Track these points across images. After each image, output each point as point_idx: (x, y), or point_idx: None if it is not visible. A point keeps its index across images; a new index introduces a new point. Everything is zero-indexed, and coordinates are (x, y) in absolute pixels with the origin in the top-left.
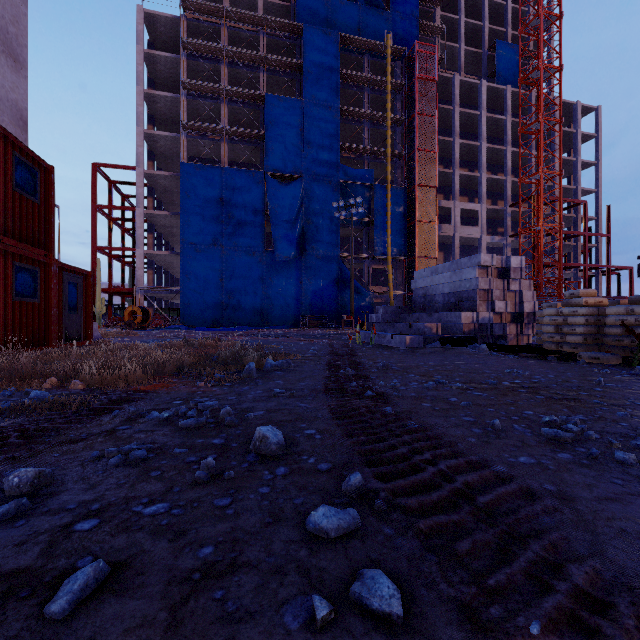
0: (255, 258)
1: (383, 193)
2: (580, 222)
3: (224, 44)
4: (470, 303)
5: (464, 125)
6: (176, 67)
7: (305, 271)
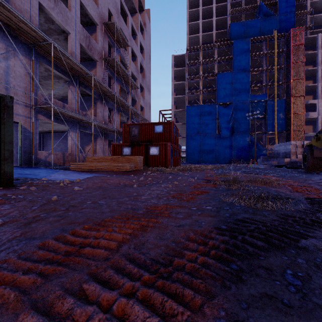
0: (213, 137)
1: (272, 103)
2: None
3: (201, 59)
4: (289, 155)
5: None
6: (183, 71)
7: (234, 141)
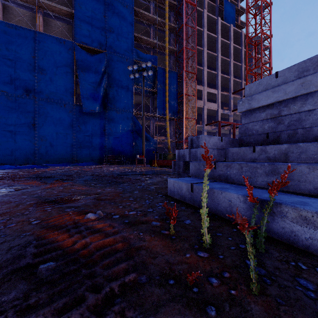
0: (65, 109)
1: (163, 73)
2: None
3: None
4: None
5: (207, 44)
6: None
7: (108, 122)
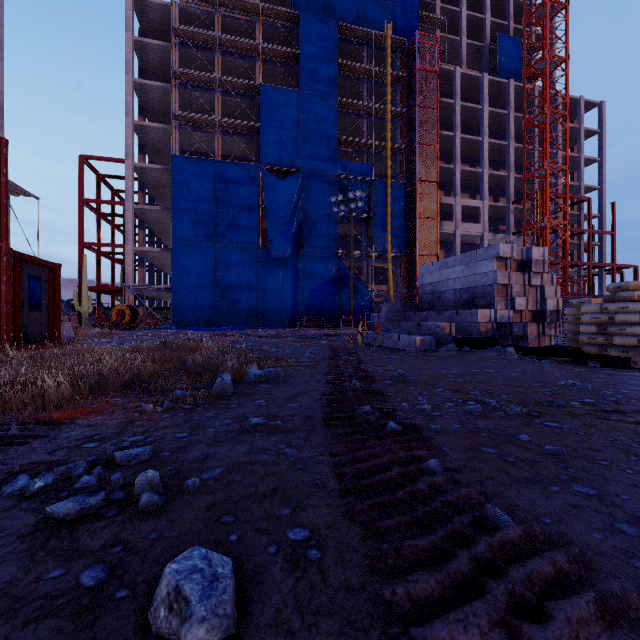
0: (250, 255)
1: (383, 188)
2: (583, 220)
3: (217, 32)
4: (486, 300)
5: (465, 120)
6: (168, 56)
7: (302, 269)
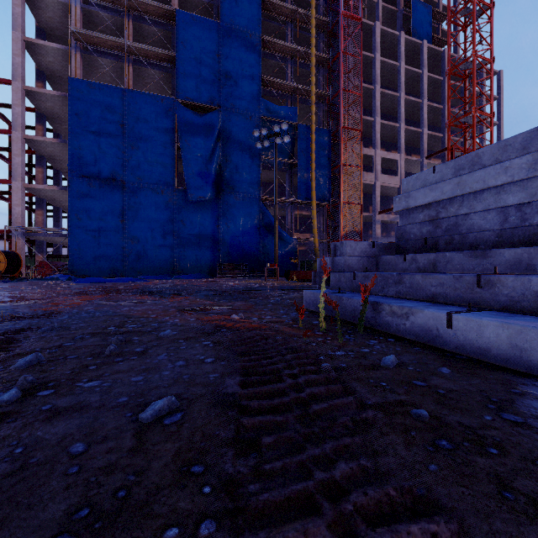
0: (164, 197)
1: (307, 134)
2: None
3: None
4: None
5: (382, 77)
6: None
7: (223, 214)
